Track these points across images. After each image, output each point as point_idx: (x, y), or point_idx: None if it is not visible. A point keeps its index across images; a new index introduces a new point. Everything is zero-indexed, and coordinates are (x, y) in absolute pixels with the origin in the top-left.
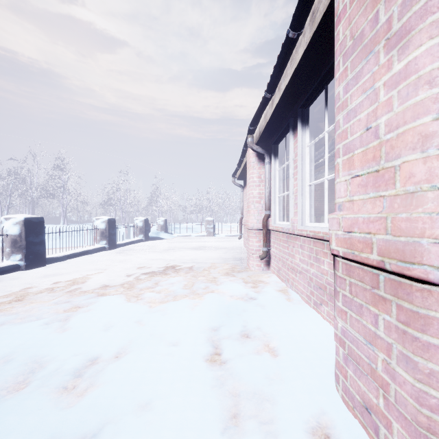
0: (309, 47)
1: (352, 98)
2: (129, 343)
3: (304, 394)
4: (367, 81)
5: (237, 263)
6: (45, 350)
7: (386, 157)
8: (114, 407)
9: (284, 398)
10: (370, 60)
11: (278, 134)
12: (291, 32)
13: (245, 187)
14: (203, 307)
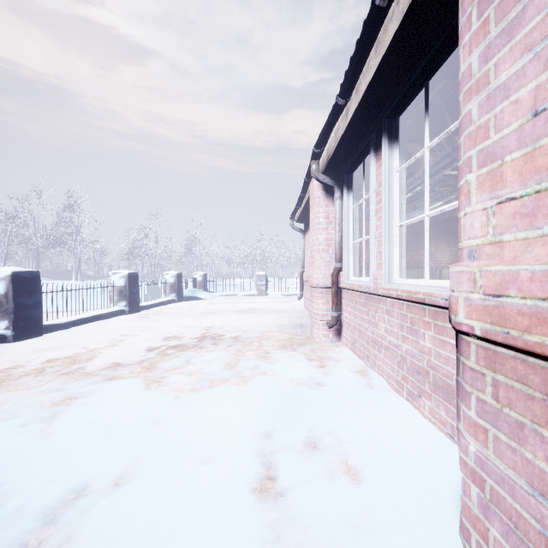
0: (406, 19)
1: (500, 67)
2: (138, 459)
3: None
4: (535, 30)
5: (297, 332)
6: (9, 472)
7: None
8: None
9: None
10: None
11: (352, 158)
12: None
13: (306, 232)
14: (250, 398)
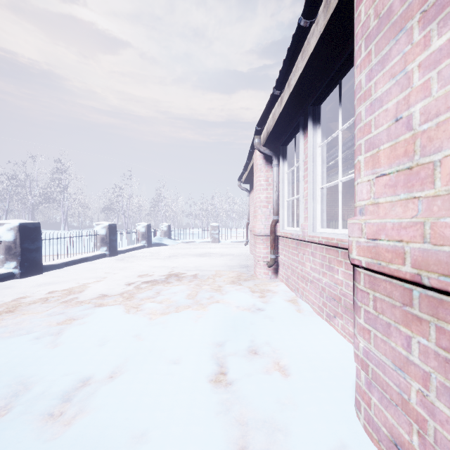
0: (323, 37)
1: (377, 86)
2: (125, 361)
3: (321, 423)
4: (396, 65)
5: (243, 271)
6: (32, 369)
7: (422, 151)
8: (104, 439)
9: (298, 427)
10: (401, 39)
11: (286, 134)
12: (303, 20)
13: (251, 191)
14: (207, 319)
